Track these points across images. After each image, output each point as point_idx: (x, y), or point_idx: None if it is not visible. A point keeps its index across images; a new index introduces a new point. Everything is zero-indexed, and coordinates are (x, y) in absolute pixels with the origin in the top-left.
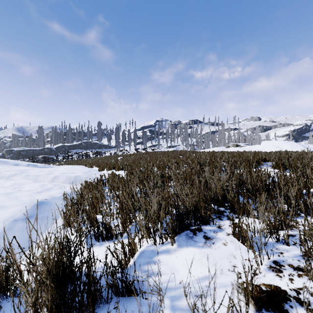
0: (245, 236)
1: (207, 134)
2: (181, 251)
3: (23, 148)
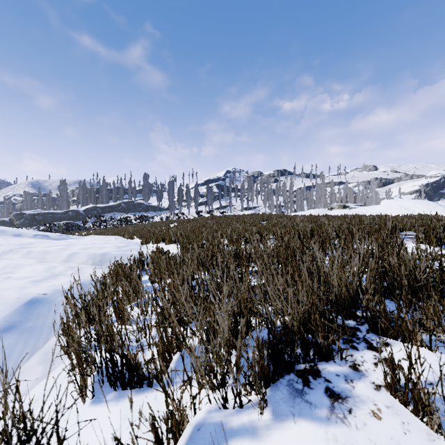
0: (427, 403)
1: (299, 191)
2: (282, 430)
3: (39, 211)
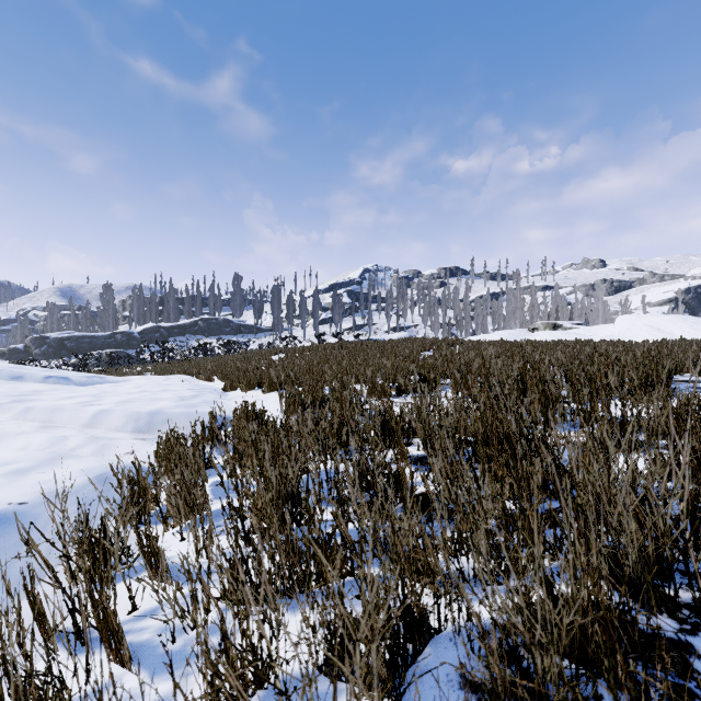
0: None
1: (481, 300)
2: None
3: (70, 333)
